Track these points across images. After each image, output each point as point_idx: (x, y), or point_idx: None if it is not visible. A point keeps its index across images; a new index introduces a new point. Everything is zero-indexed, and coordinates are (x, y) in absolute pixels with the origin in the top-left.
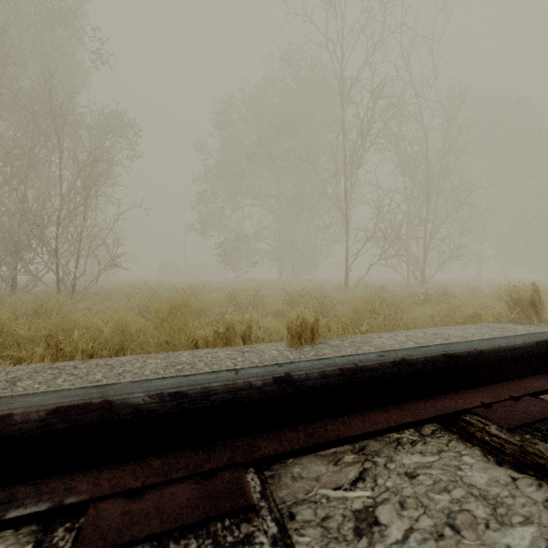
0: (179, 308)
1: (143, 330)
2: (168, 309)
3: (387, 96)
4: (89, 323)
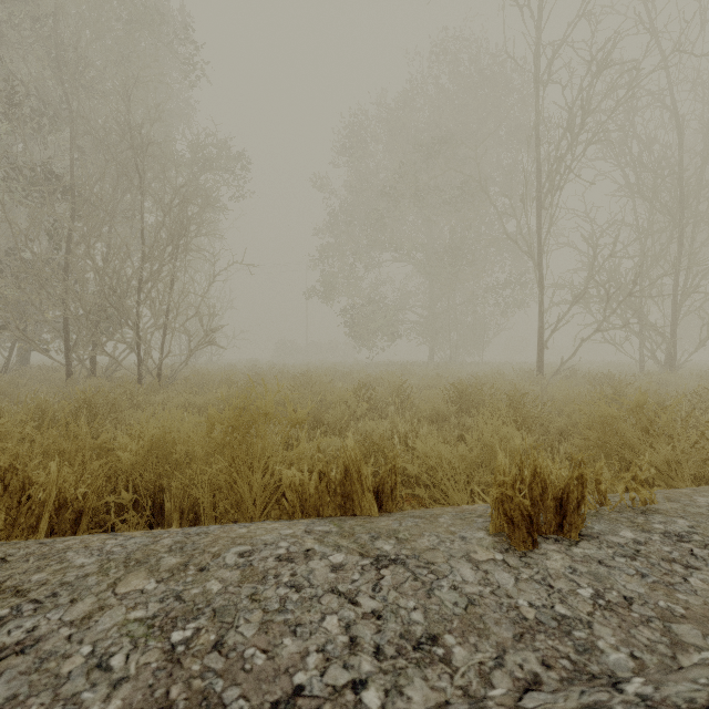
0: (253, 420)
1: (195, 457)
2: (230, 422)
3: (613, 65)
4: (107, 440)
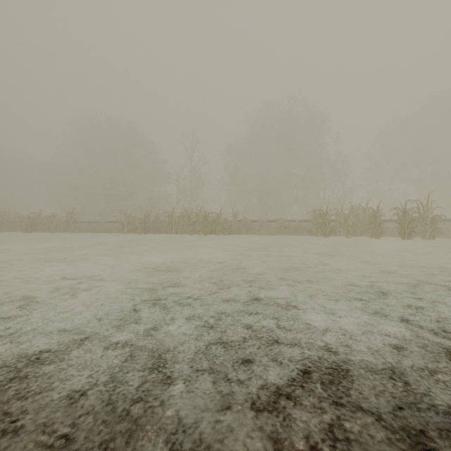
0: None
1: None
2: None
3: None
4: None
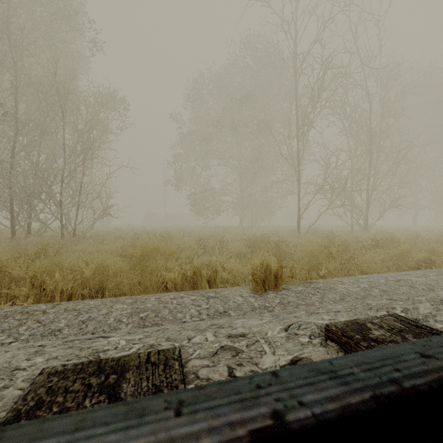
0: (151, 252)
1: (120, 272)
2: (140, 253)
3: (335, 67)
4: (73, 264)
